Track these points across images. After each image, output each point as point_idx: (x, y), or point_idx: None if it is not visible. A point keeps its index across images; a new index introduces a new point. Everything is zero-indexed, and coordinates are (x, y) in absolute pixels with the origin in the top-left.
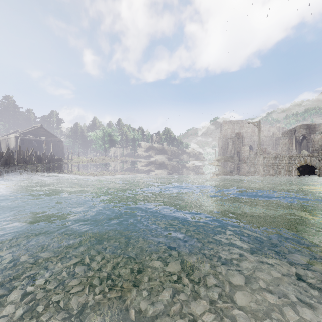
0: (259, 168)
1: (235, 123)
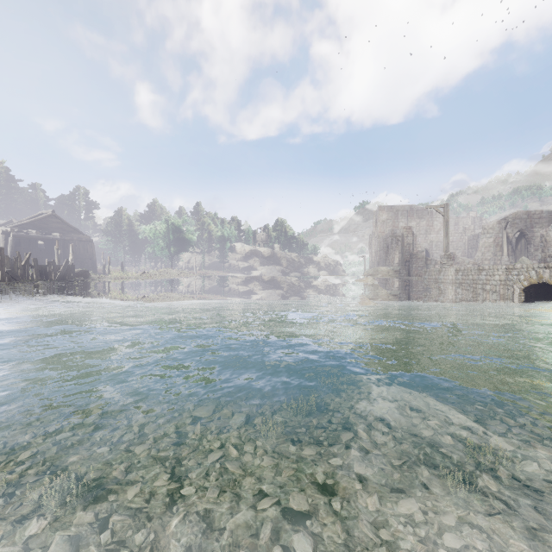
0: (448, 290)
1: (399, 209)
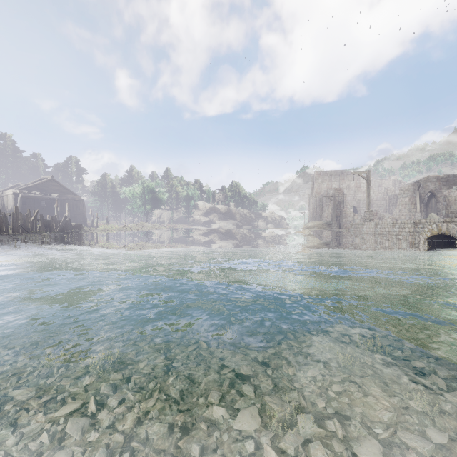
0: (370, 239)
1: (332, 174)
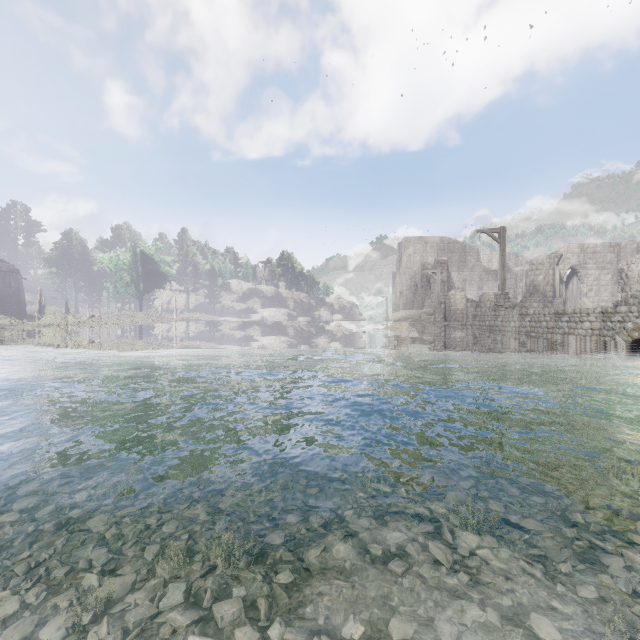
0: (510, 341)
1: (428, 241)
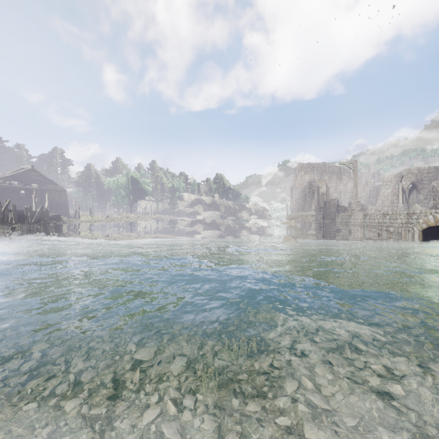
0: (358, 231)
1: (314, 166)
